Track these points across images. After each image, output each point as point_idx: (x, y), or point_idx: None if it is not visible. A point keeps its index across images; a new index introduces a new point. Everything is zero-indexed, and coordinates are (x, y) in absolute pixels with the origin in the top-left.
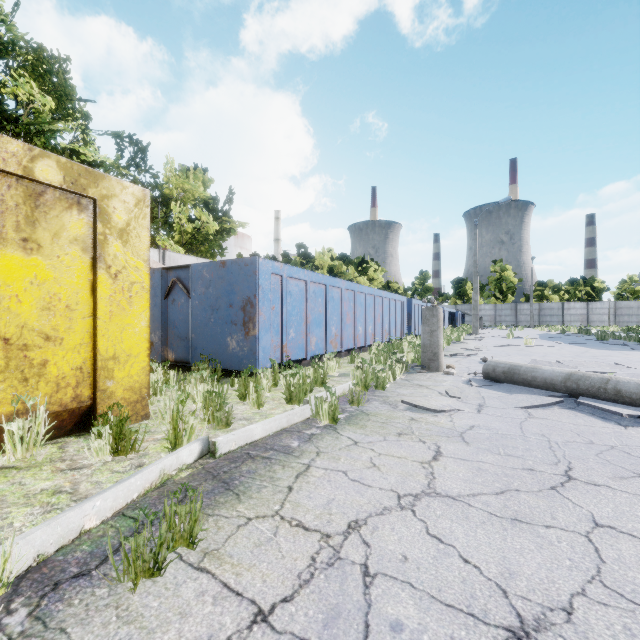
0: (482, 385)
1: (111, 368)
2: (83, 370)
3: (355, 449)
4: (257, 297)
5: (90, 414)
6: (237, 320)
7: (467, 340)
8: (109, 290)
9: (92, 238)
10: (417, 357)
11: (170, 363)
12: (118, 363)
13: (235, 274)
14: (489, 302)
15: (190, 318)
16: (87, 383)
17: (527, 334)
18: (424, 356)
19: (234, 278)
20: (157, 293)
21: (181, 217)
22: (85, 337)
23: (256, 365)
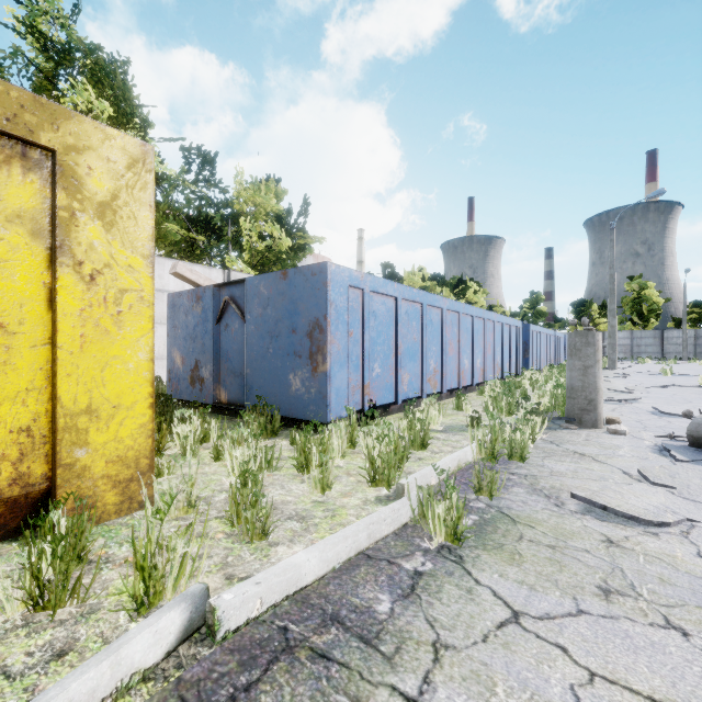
0: (694, 459)
1: (83, 428)
2: (33, 432)
3: (521, 643)
4: (328, 318)
5: (49, 503)
6: (302, 350)
7: (606, 377)
8: (79, 301)
9: (50, 216)
10: (554, 403)
11: (222, 405)
12: (96, 419)
13: (299, 288)
14: (623, 328)
15: (245, 348)
16: (40, 453)
17: (687, 369)
18: (572, 404)
19: (298, 293)
20: (208, 317)
21: (251, 234)
22: (37, 378)
23: (326, 414)
